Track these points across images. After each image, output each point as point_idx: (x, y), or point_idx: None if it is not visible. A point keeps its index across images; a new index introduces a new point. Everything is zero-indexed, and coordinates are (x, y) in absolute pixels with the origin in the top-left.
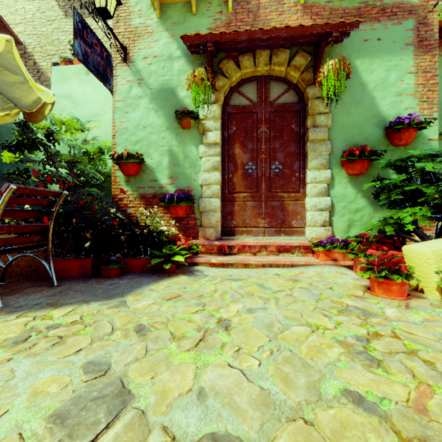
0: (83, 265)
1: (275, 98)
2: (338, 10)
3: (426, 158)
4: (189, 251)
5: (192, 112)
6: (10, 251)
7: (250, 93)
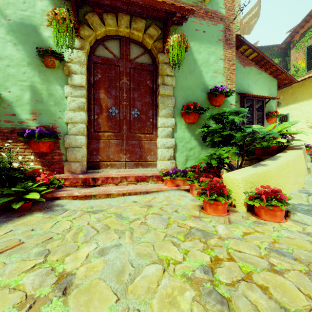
0: None
1: (134, 57)
2: (179, 2)
3: (233, 114)
4: (51, 185)
5: (56, 52)
6: None
7: (113, 49)
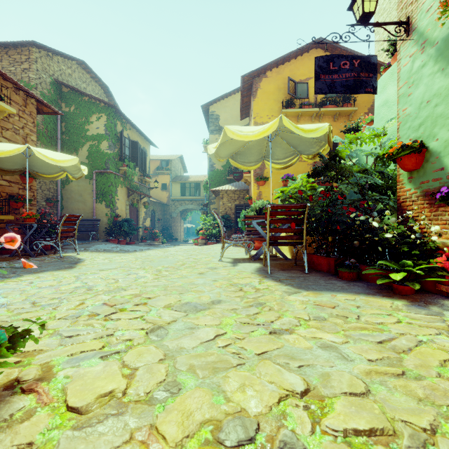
0: (329, 263)
1: None
2: None
3: None
4: None
5: None
6: (279, 243)
7: None
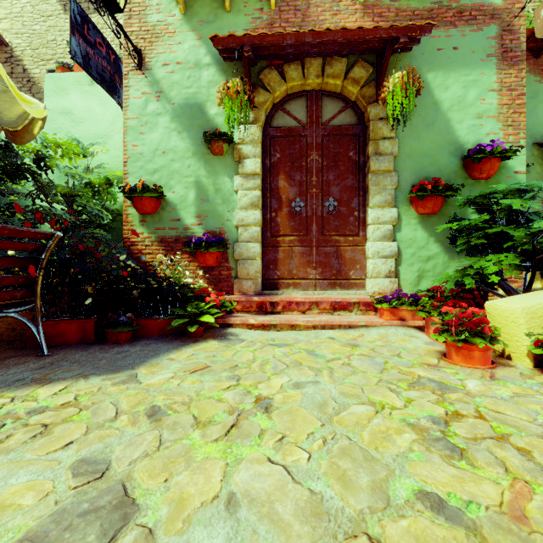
0: (83, 328)
1: (328, 118)
2: (406, 11)
3: (513, 194)
4: (221, 309)
5: (225, 134)
6: None
7: (298, 112)
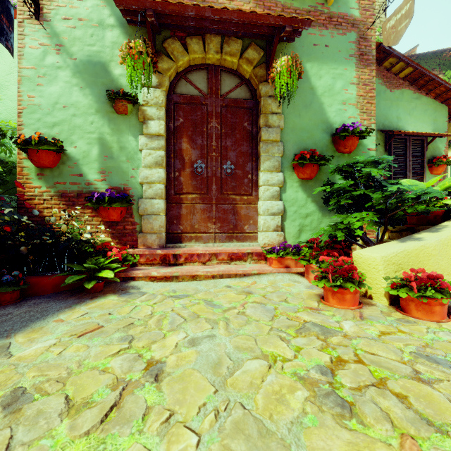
0: None
1: (226, 91)
2: (290, 9)
3: (370, 164)
4: (124, 262)
5: (129, 94)
6: None
7: (199, 82)
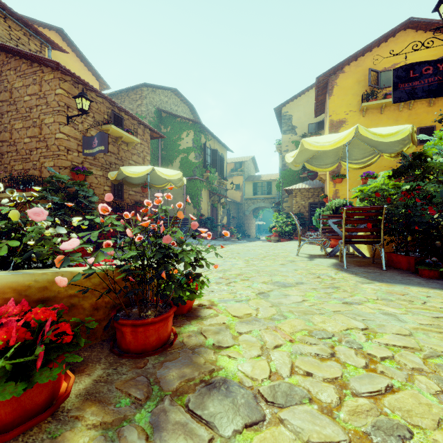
0: (408, 261)
1: None
2: None
3: None
4: None
5: None
6: (355, 241)
7: None
